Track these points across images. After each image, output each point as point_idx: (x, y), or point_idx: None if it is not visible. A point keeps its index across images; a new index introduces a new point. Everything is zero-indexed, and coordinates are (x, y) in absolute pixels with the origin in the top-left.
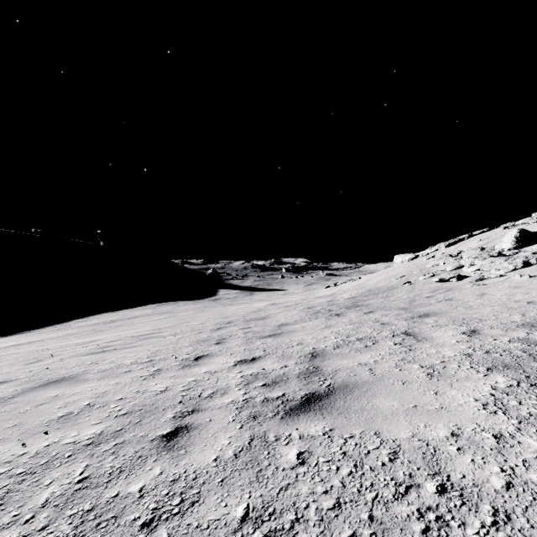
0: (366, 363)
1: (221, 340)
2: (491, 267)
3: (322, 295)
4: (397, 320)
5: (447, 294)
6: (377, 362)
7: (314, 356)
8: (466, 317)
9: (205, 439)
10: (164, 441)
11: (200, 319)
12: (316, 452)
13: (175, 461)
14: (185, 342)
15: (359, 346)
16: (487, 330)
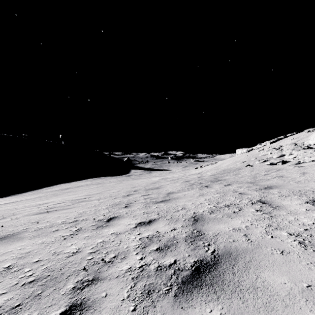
0: (239, 228)
1: (128, 204)
2: (304, 155)
3: (194, 173)
4: (250, 191)
5: (278, 172)
6: (248, 227)
7: (195, 219)
8: (301, 189)
9: None
10: None
11: (118, 188)
12: None
13: None
14: (103, 205)
15: (229, 212)
16: None
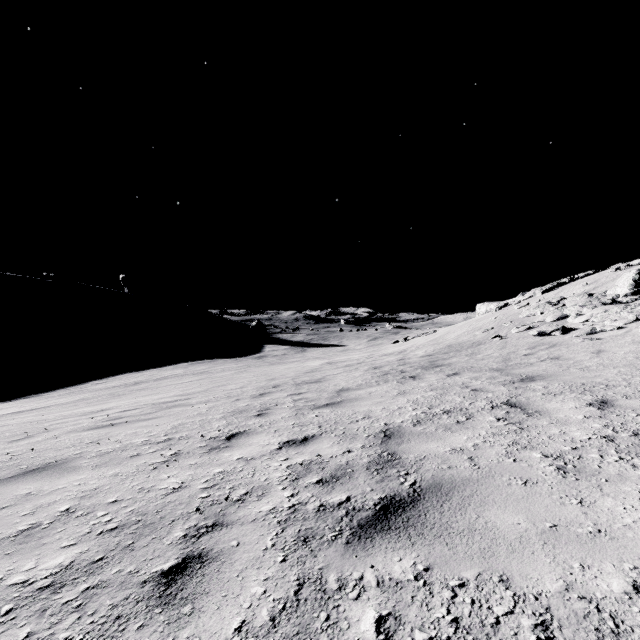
0: (462, 449)
1: (263, 410)
2: (604, 317)
3: (390, 352)
4: (492, 386)
5: (551, 351)
6: (477, 446)
7: (387, 435)
8: (586, 382)
9: (226, 582)
10: (161, 585)
11: (240, 381)
12: (408, 618)
13: (173, 631)
14: (216, 413)
15: (448, 422)
16: (622, 400)
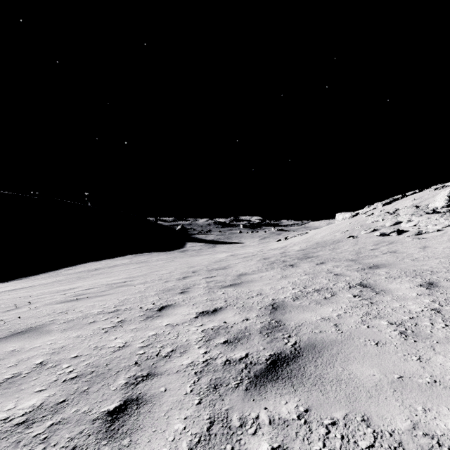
0: (329, 318)
1: (185, 289)
2: (428, 222)
3: (275, 248)
4: (349, 271)
5: (390, 246)
6: (340, 316)
7: (274, 308)
8: (417, 269)
9: (156, 420)
10: (107, 422)
11: (169, 268)
12: None
13: None
14: (152, 291)
15: (318, 298)
16: (443, 282)
